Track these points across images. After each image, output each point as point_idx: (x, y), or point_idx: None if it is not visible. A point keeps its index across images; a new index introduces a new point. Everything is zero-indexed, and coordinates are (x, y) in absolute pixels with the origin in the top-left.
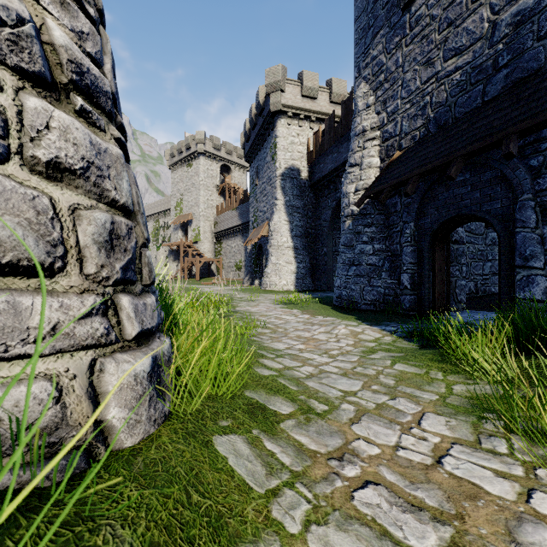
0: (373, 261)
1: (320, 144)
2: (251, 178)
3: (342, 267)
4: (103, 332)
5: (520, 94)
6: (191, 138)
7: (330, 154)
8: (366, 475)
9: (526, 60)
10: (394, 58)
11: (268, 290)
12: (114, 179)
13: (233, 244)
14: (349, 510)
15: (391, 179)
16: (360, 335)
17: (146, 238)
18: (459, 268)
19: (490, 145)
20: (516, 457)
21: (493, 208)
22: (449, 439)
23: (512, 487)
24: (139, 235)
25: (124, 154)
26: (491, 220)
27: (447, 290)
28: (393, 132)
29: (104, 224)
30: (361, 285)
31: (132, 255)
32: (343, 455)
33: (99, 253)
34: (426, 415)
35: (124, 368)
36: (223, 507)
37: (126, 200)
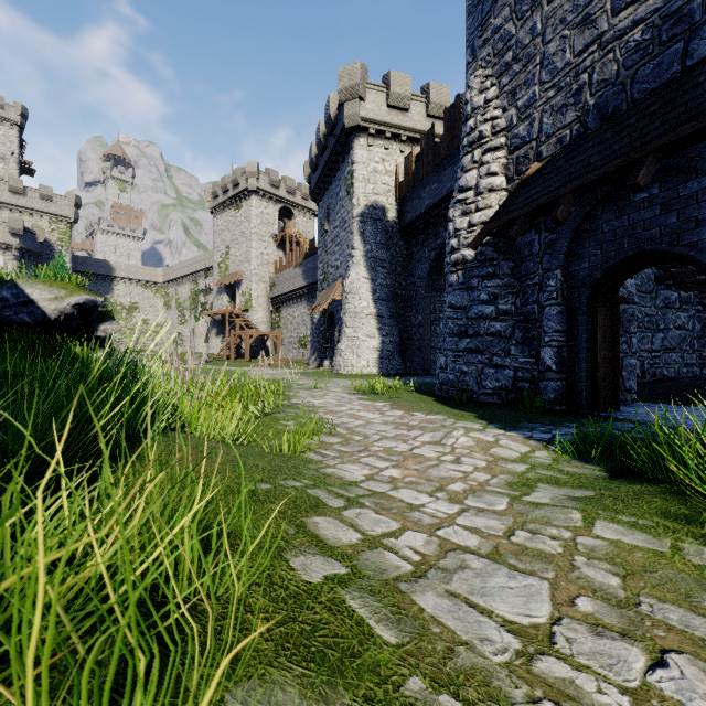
0: (497, 330)
1: (414, 171)
2: (319, 222)
3: (448, 339)
4: None
5: None
6: (239, 171)
7: (427, 185)
8: None
9: None
10: (529, 24)
11: (342, 373)
12: None
13: (296, 312)
14: None
15: (526, 203)
16: (493, 448)
17: None
18: (627, 340)
19: None
20: None
21: (702, 239)
22: None
23: None
24: None
25: None
26: (701, 258)
27: (614, 372)
28: (527, 135)
29: None
30: (478, 366)
31: None
32: None
33: None
34: None
35: None
36: None
37: None
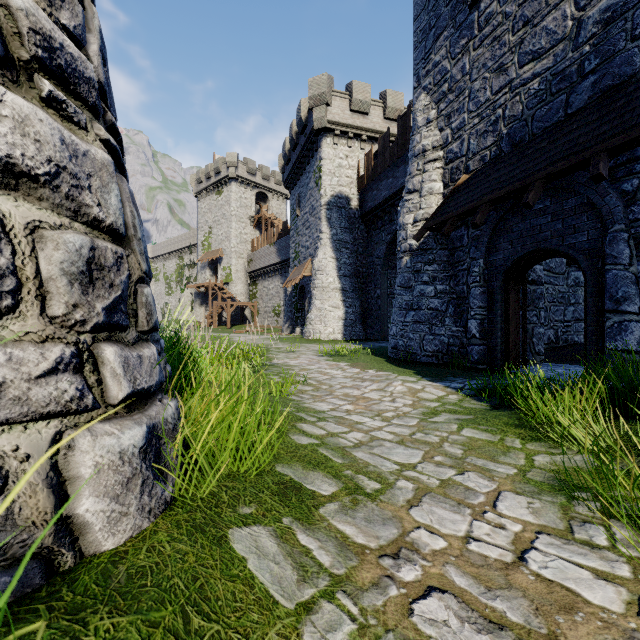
0: (435, 305)
1: (373, 167)
2: (292, 207)
3: (398, 311)
4: (75, 395)
5: (610, 105)
6: (220, 160)
7: (384, 179)
8: (428, 579)
9: (617, 64)
10: (460, 64)
11: (312, 339)
12: (98, 192)
13: (271, 285)
14: (406, 631)
15: (456, 208)
16: (419, 393)
17: (145, 271)
18: (537, 313)
19: (574, 166)
20: (620, 551)
21: (578, 242)
22: (532, 527)
23: (618, 594)
24: (134, 267)
25: (116, 162)
26: (576, 256)
27: (523, 339)
28: (459, 151)
29: (80, 249)
30: (420, 334)
31: (121, 293)
32: (399, 550)
33: (71, 288)
34: (503, 495)
35: (104, 443)
36: (236, 633)
37: (115, 220)
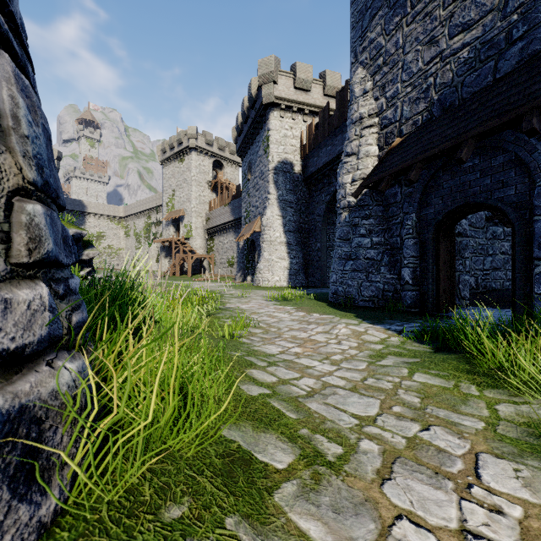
0: (372, 255)
1: (314, 136)
2: (243, 173)
3: (338, 261)
4: None
5: (539, 67)
6: (182, 133)
7: (324, 147)
8: None
9: None
10: (394, 39)
11: (261, 286)
12: None
13: (225, 240)
14: None
15: (391, 167)
16: (363, 335)
17: (31, 182)
18: (462, 262)
19: (505, 124)
20: None
21: (506, 196)
22: (535, 510)
23: None
24: (9, 171)
25: None
26: (505, 209)
27: (452, 285)
28: (393, 117)
29: None
30: (358, 281)
31: None
32: None
33: None
34: (482, 459)
35: None
36: None
37: None
